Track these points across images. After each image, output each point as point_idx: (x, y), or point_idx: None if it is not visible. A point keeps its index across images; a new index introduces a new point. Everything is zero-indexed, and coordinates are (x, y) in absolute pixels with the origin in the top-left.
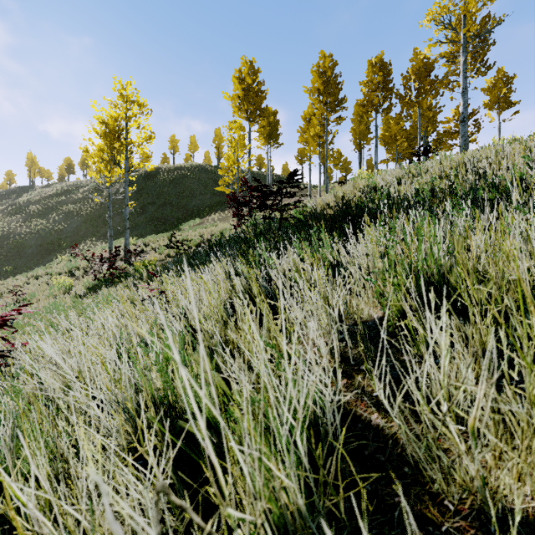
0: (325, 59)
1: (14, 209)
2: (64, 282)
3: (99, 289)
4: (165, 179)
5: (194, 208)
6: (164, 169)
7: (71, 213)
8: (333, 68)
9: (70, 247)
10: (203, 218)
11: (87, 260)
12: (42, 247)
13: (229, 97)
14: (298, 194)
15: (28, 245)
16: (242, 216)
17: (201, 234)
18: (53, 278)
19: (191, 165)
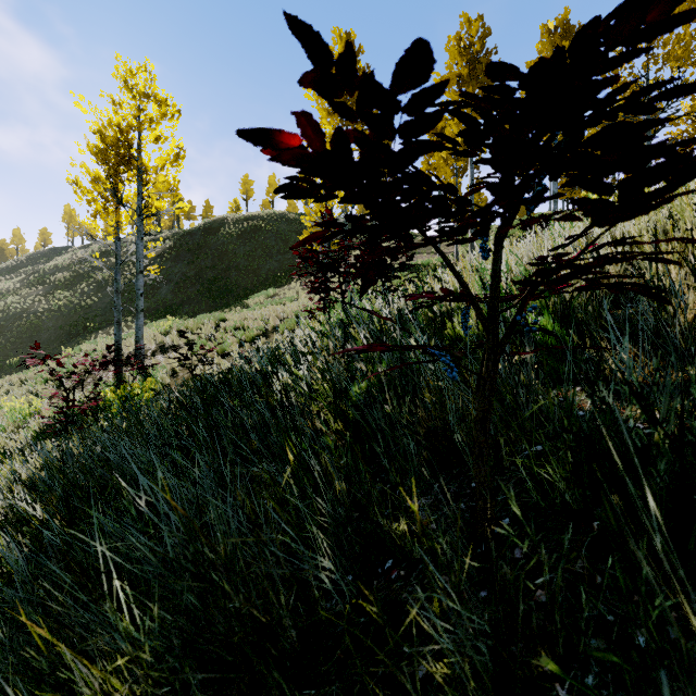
0: (470, 26)
1: (36, 278)
2: (26, 407)
3: (55, 435)
4: (231, 233)
5: (268, 273)
6: (230, 219)
7: (105, 282)
8: (482, 41)
9: (17, 351)
10: (280, 288)
11: (50, 373)
12: (62, 331)
13: (313, 95)
14: (419, 250)
15: (44, 327)
16: (325, 292)
17: (264, 318)
18: (3, 401)
19: (266, 214)
